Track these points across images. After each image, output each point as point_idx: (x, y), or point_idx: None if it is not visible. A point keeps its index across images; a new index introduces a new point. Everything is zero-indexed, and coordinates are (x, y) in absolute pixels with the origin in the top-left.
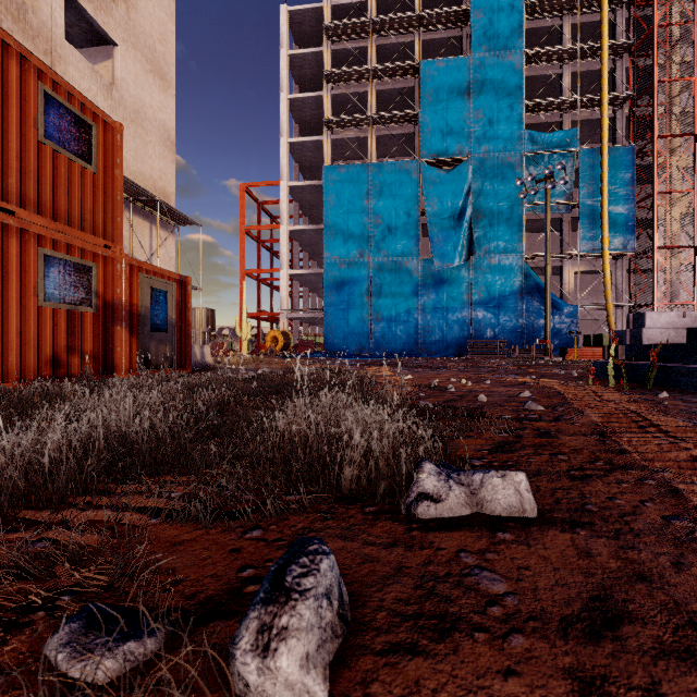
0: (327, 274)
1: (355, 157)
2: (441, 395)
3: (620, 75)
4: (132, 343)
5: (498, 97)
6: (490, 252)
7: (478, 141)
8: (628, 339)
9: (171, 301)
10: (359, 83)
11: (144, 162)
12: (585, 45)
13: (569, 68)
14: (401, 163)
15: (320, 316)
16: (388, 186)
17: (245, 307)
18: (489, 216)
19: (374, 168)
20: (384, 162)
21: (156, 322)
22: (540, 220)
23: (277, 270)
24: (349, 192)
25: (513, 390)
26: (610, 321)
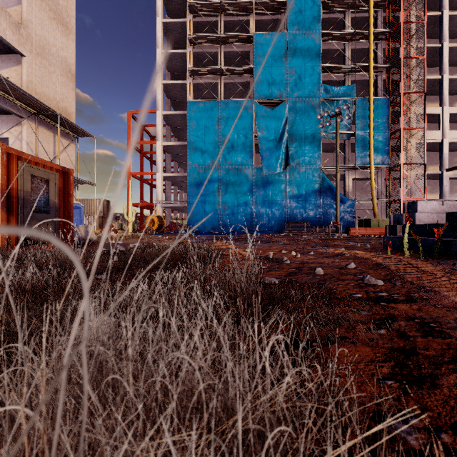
0: (190, 176)
1: (210, 97)
2: (280, 268)
3: (380, 53)
4: (10, 222)
5: (304, 61)
6: (300, 163)
7: (292, 89)
8: (404, 220)
9: (53, 187)
10: (212, 45)
11: (48, 87)
12: (359, 31)
13: (349, 45)
14: (241, 102)
15: (185, 205)
16: (232, 117)
17: (131, 199)
18: (299, 140)
19: (222, 104)
20: (230, 100)
21: (37, 205)
22: (331, 144)
23: (154, 173)
24: (205, 120)
25: (336, 261)
26: (375, 210)
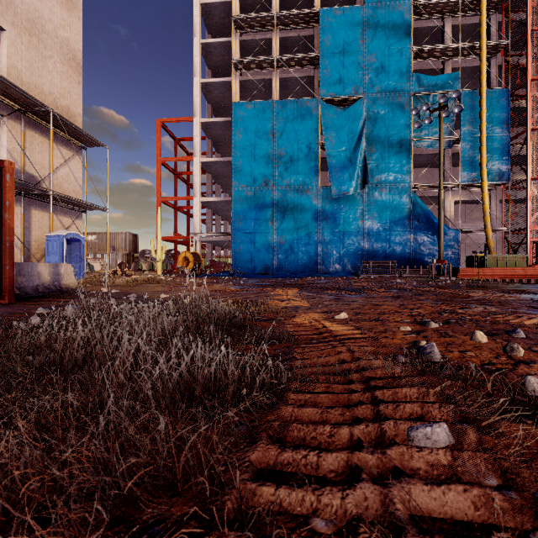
0: (235, 201)
1: (261, 99)
2: None
3: (494, 28)
4: None
5: (389, 43)
6: (382, 181)
7: (371, 82)
8: None
9: None
10: (265, 30)
11: (41, 76)
12: None
13: (450, 20)
14: (302, 101)
15: (229, 239)
16: (290, 122)
17: (160, 231)
18: (381, 149)
19: (277, 105)
20: (287, 100)
21: None
22: (424, 155)
23: (190, 198)
24: (255, 126)
25: None
26: (489, 244)
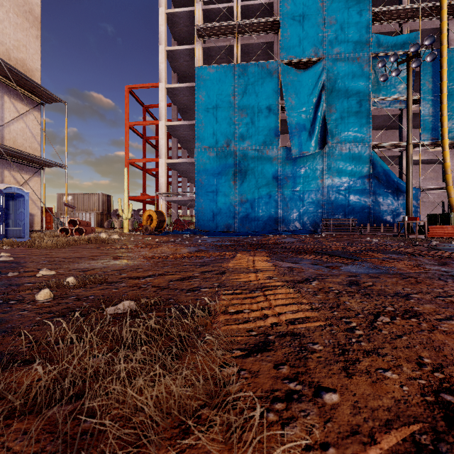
0: (198, 162)
1: None
2: None
3: None
4: None
5: (348, 5)
6: (341, 141)
7: (331, 43)
8: None
9: None
10: None
11: None
12: None
13: None
14: (263, 64)
15: (193, 198)
16: (251, 84)
17: (126, 190)
18: (340, 109)
19: (239, 68)
20: (248, 63)
21: None
22: (381, 116)
23: (156, 159)
24: (217, 89)
25: None
26: (452, 202)
